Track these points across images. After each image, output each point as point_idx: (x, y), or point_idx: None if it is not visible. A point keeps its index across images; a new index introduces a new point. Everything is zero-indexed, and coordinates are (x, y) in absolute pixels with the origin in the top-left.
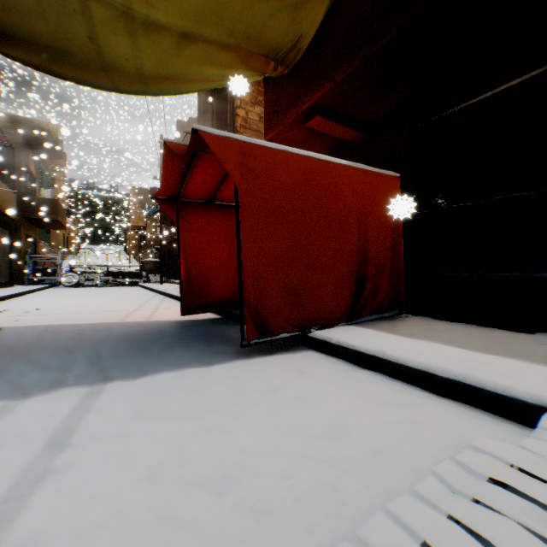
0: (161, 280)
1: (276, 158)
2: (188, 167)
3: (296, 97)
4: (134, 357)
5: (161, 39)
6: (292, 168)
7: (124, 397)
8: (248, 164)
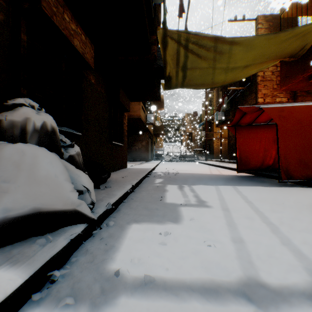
0: (206, 159)
1: (294, 109)
2: (244, 114)
3: (301, 69)
4: (234, 182)
5: (236, 70)
6: (302, 112)
7: (244, 188)
8: (281, 115)
